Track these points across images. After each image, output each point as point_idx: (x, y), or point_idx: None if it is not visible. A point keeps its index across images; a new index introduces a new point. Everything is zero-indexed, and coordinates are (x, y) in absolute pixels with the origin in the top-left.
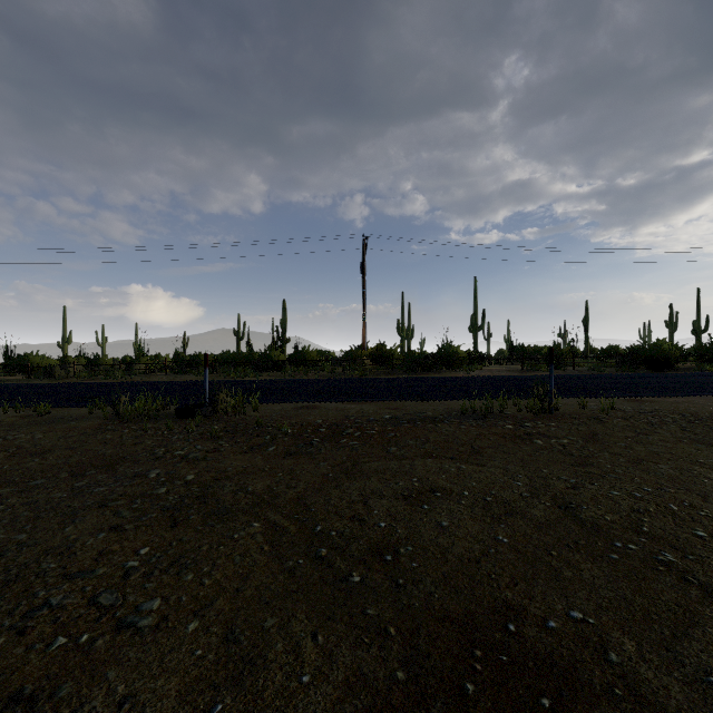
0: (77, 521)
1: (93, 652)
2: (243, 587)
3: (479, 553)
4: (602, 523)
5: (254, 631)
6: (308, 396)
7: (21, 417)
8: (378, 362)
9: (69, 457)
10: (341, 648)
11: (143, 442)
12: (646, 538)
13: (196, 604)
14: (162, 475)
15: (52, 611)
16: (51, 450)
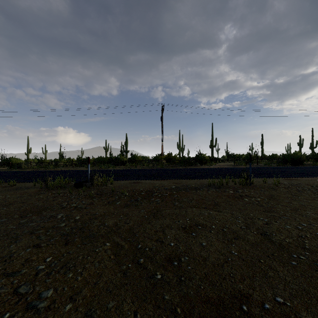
0: (17, 242)
1: None
2: (98, 281)
3: (223, 260)
4: (284, 243)
5: (102, 310)
6: (136, 177)
7: (2, 187)
8: (168, 161)
9: (20, 207)
10: None
11: (57, 199)
12: (308, 252)
13: (72, 292)
14: (64, 216)
15: None
16: (13, 203)
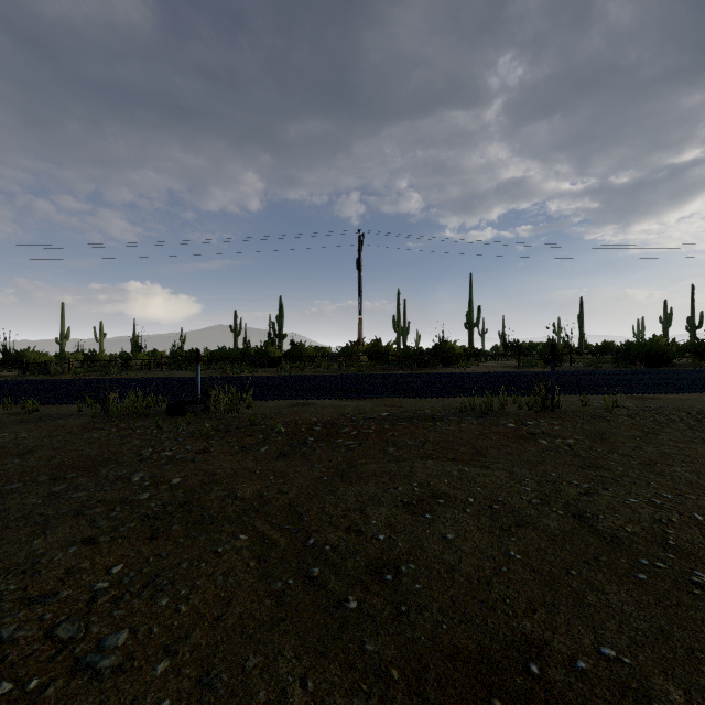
0: (48, 532)
1: (40, 703)
2: (224, 615)
3: (490, 571)
4: (622, 535)
5: (233, 673)
6: (303, 392)
7: (9, 414)
8: (374, 358)
9: (51, 458)
10: (335, 698)
11: (130, 442)
12: (674, 554)
13: (169, 637)
14: (146, 478)
15: (2, 646)
16: (34, 450)
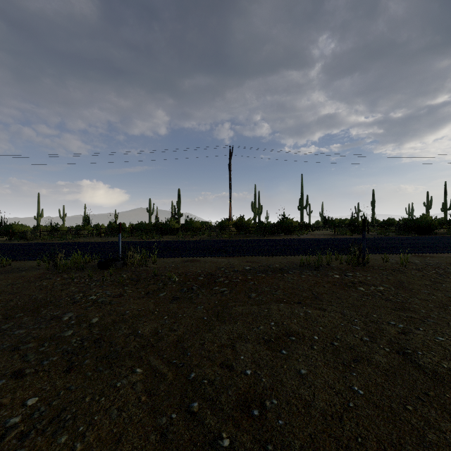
0: None
1: None
2: None
3: (340, 407)
4: (441, 371)
5: None
6: (192, 252)
7: None
8: (239, 229)
9: (9, 301)
10: None
11: (68, 288)
12: None
13: None
14: (73, 317)
15: None
16: None
